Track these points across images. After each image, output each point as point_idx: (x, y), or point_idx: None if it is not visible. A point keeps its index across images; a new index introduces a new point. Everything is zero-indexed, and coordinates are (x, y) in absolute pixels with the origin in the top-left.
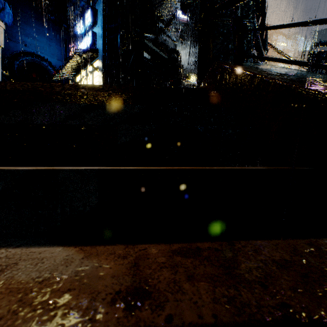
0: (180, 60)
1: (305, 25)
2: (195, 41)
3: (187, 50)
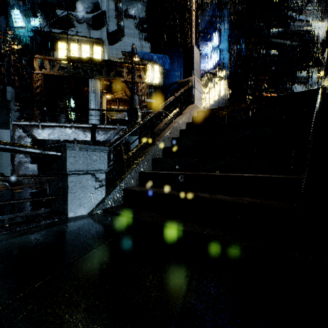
0: (317, 39)
1: None
2: None
3: None
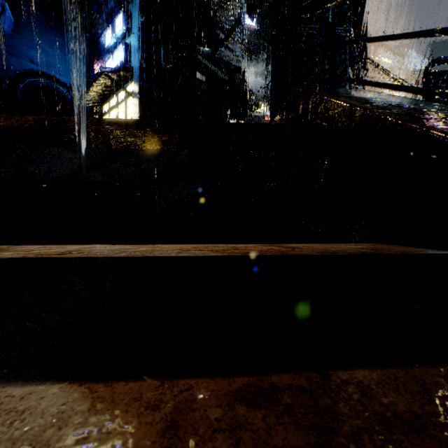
0: (246, 82)
1: (429, 36)
2: (267, 56)
3: (256, 69)
